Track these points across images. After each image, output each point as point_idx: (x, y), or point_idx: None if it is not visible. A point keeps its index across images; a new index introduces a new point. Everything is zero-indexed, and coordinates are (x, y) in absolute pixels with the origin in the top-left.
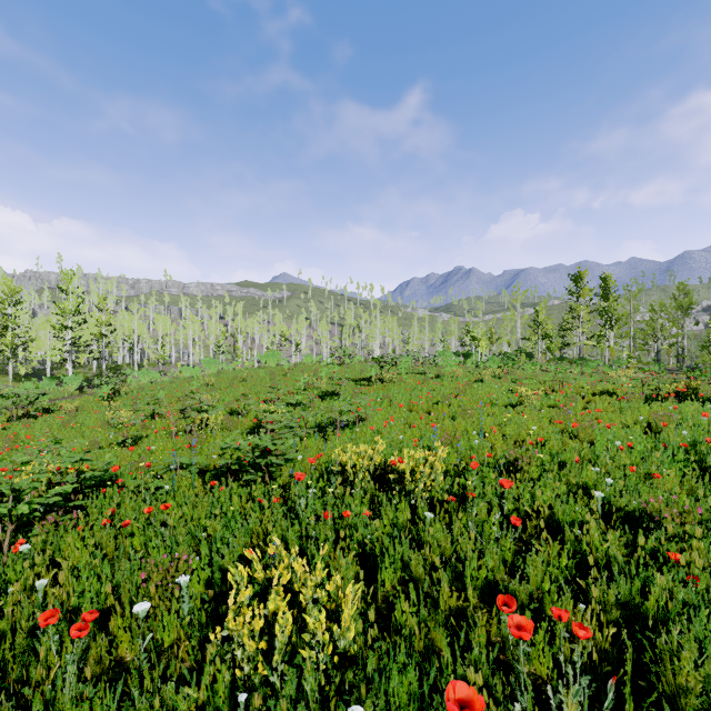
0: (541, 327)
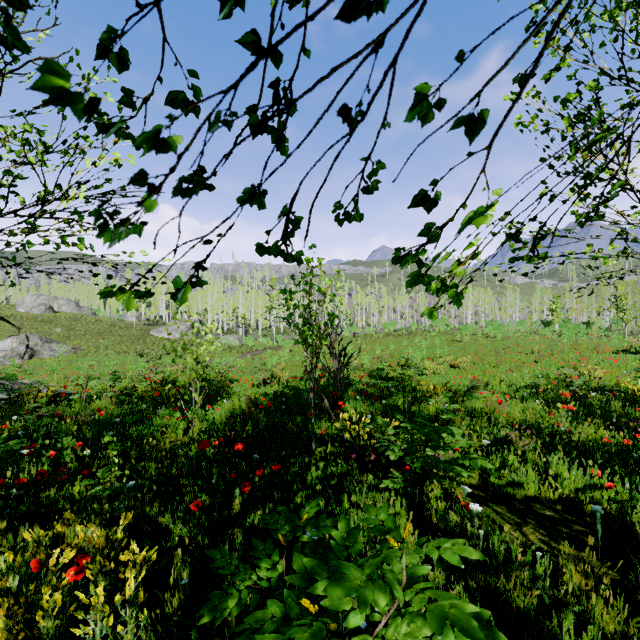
0: (619, 300)
